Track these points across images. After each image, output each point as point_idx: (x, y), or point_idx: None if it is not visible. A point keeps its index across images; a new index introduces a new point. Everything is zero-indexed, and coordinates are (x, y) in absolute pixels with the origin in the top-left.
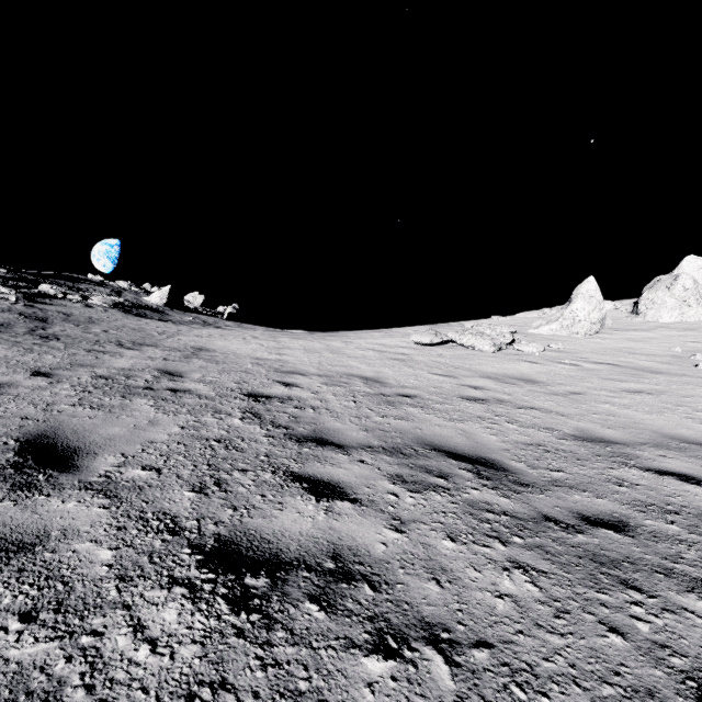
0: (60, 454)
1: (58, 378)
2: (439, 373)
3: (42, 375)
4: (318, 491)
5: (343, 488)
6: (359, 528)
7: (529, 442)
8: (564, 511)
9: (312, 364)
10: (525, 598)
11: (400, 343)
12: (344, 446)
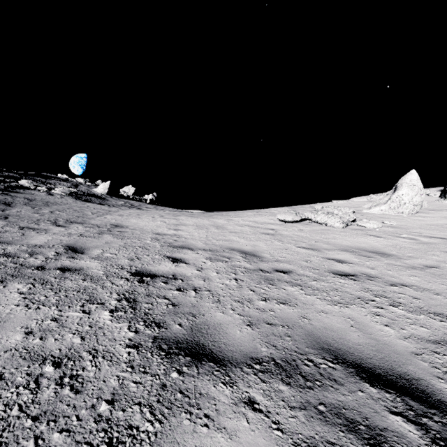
0: None
1: None
2: (304, 246)
3: None
4: None
5: None
6: None
7: (433, 338)
8: None
9: (200, 238)
10: None
11: (269, 221)
12: (226, 363)
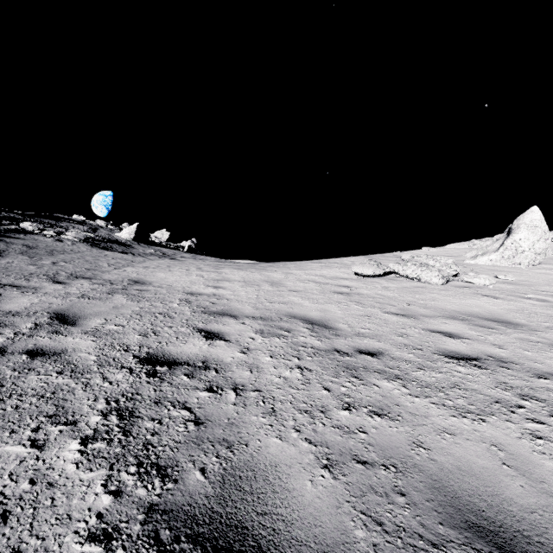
0: None
1: None
2: (394, 312)
3: None
4: None
5: None
6: None
7: None
8: None
9: (248, 300)
10: None
11: (341, 274)
12: None
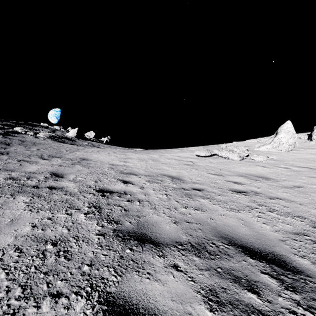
0: None
1: None
2: (213, 173)
3: None
4: None
5: None
6: None
7: (294, 231)
8: None
9: (141, 168)
10: None
11: (189, 156)
12: (160, 244)
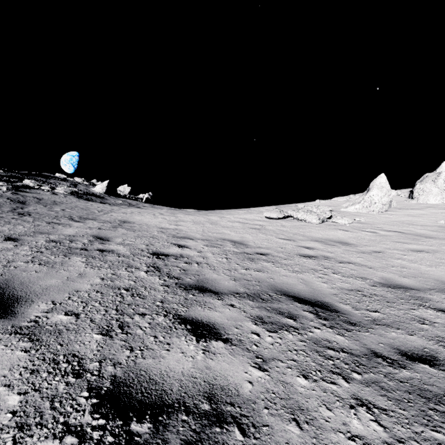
0: (5, 302)
1: (22, 242)
2: (283, 238)
3: (11, 240)
4: (198, 332)
5: (218, 329)
6: (230, 366)
7: (350, 288)
8: (387, 347)
9: (198, 232)
10: (374, 439)
11: (257, 218)
12: (219, 293)
